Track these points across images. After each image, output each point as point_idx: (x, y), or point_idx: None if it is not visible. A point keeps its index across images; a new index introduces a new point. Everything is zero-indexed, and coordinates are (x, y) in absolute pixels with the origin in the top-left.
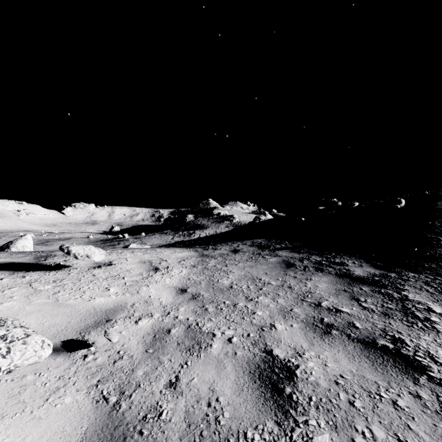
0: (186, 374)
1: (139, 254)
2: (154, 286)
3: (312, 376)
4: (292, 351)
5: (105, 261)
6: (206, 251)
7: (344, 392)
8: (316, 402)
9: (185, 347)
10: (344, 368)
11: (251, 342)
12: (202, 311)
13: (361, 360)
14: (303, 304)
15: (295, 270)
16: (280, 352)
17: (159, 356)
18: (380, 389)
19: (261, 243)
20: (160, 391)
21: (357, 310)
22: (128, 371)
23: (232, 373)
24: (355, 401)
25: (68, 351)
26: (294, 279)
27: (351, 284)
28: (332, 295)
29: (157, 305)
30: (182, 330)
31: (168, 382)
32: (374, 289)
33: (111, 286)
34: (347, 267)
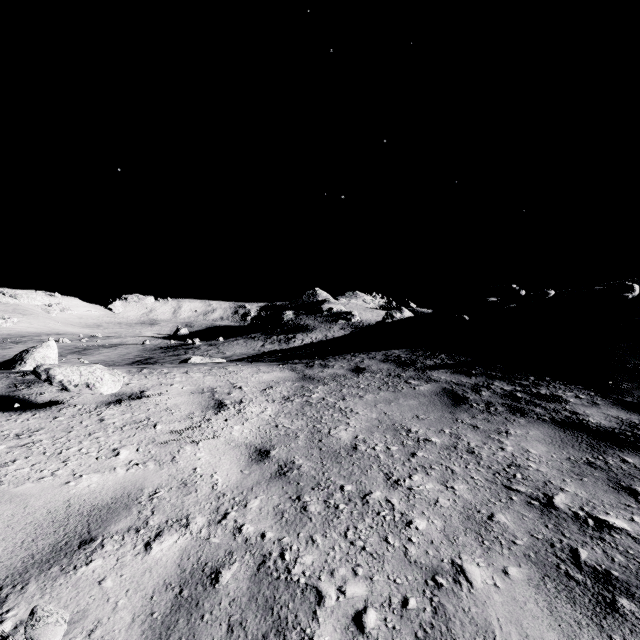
0: None
1: (197, 376)
2: (208, 443)
3: None
4: None
5: (133, 390)
6: (309, 370)
7: None
8: None
9: None
10: None
11: (415, 633)
12: (296, 511)
13: None
14: (513, 501)
15: (472, 410)
16: None
17: None
18: None
19: (400, 356)
20: None
21: None
22: None
23: None
24: None
25: None
26: (474, 431)
27: (597, 448)
28: (568, 475)
29: (204, 493)
30: (246, 574)
31: None
32: None
33: (125, 446)
34: (568, 406)
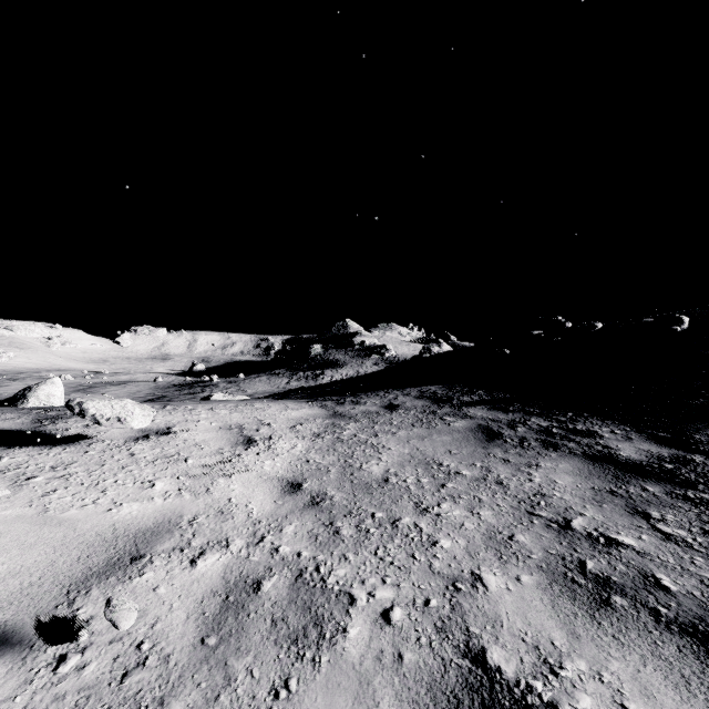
0: None
1: (223, 413)
2: (241, 476)
3: None
4: (532, 655)
5: (159, 426)
6: (340, 407)
7: None
8: None
9: (288, 631)
10: None
11: (434, 623)
12: (329, 534)
13: None
14: (534, 524)
15: (505, 445)
16: (503, 658)
17: (229, 659)
18: None
19: (436, 393)
20: None
21: (652, 541)
22: (149, 706)
23: None
24: None
25: (25, 643)
26: (505, 464)
27: (622, 479)
28: (589, 502)
29: (240, 520)
30: (285, 584)
31: None
32: (672, 491)
33: (159, 478)
34: (601, 441)
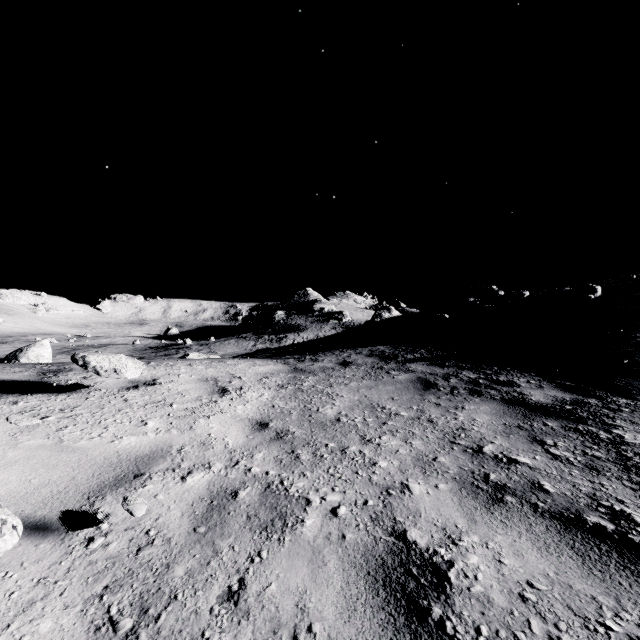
0: (258, 576)
1: (200, 368)
2: (218, 417)
3: (478, 582)
4: (440, 533)
5: (146, 378)
6: (301, 364)
7: (538, 618)
8: (489, 639)
9: (259, 523)
10: (533, 568)
11: (370, 515)
12: (291, 459)
13: (562, 554)
14: (454, 450)
15: (438, 393)
16: (419, 535)
17: (215, 540)
18: (604, 612)
19: (384, 352)
20: (210, 608)
21: (543, 460)
22: (159, 569)
23: (337, 574)
24: (561, 638)
25: (62, 530)
26: (437, 407)
27: (529, 417)
28: (499, 434)
29: (219, 449)
30: (257, 492)
31: (226, 590)
32: (567, 425)
33: (150, 419)
34: (518, 389)
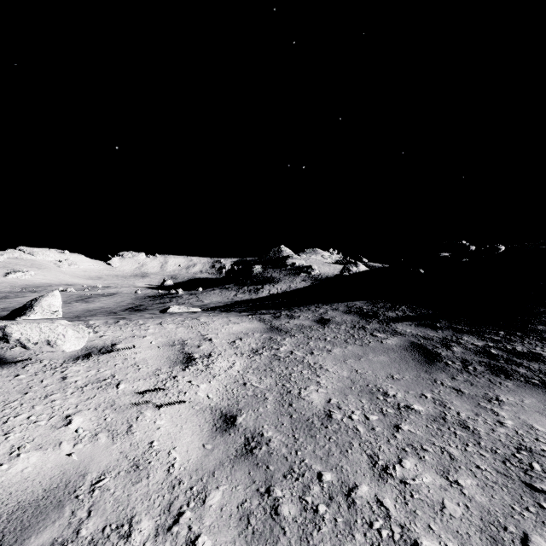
0: None
1: (170, 327)
2: (171, 407)
3: None
4: None
5: (105, 343)
6: (276, 321)
7: None
8: None
9: None
10: None
11: None
12: (265, 514)
13: None
14: None
15: (449, 370)
16: None
17: None
18: None
19: (362, 308)
20: None
21: None
22: None
23: None
24: None
25: None
26: (460, 397)
27: None
28: None
29: (156, 480)
30: None
31: None
32: None
33: (79, 412)
34: None
